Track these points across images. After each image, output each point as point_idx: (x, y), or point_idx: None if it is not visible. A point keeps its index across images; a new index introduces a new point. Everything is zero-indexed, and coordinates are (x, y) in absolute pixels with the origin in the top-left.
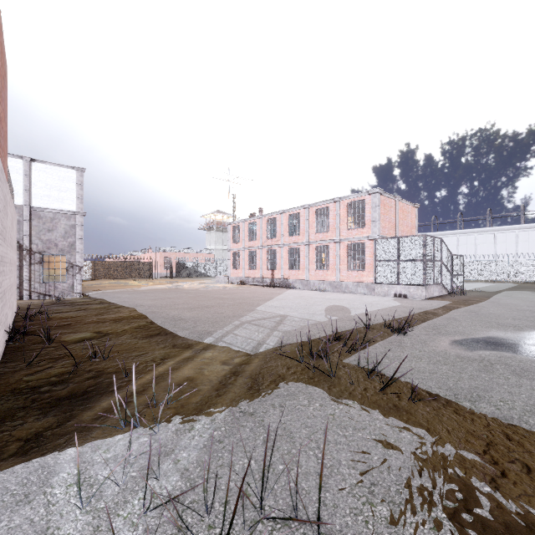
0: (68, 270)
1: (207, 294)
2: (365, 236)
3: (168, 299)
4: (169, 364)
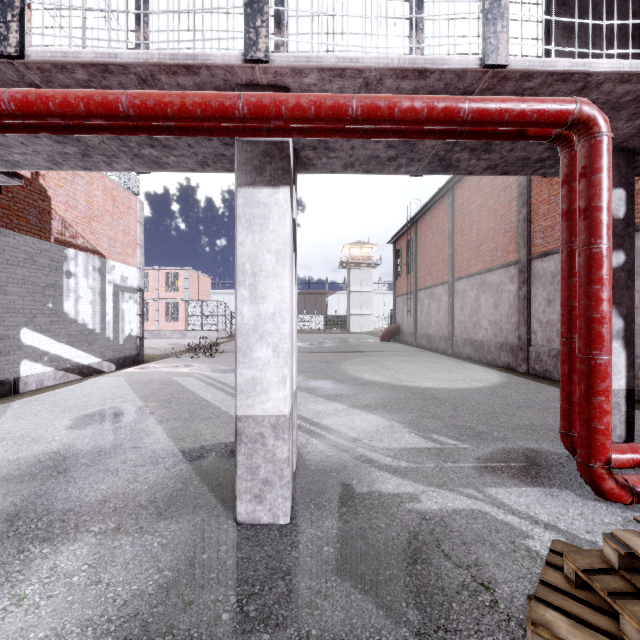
0: None
1: None
2: (180, 298)
3: None
4: None
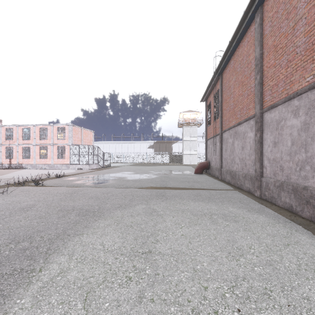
0: None
1: None
2: (66, 144)
3: None
4: None
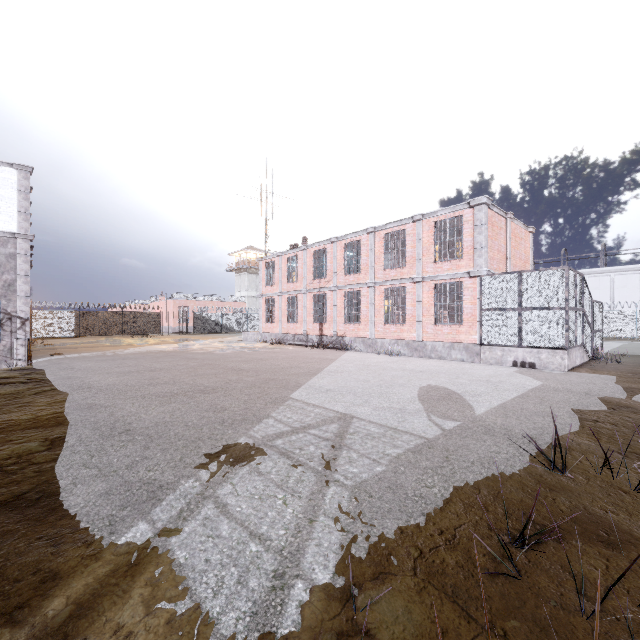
0: (4, 324)
1: (219, 362)
2: (464, 272)
3: (148, 373)
4: None
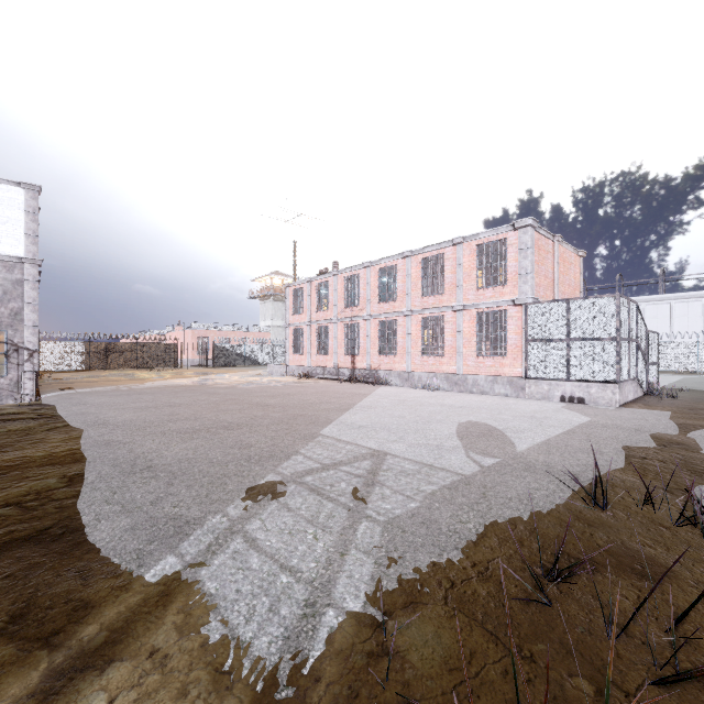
0: (10, 356)
1: (243, 397)
2: (508, 300)
3: (167, 408)
4: None
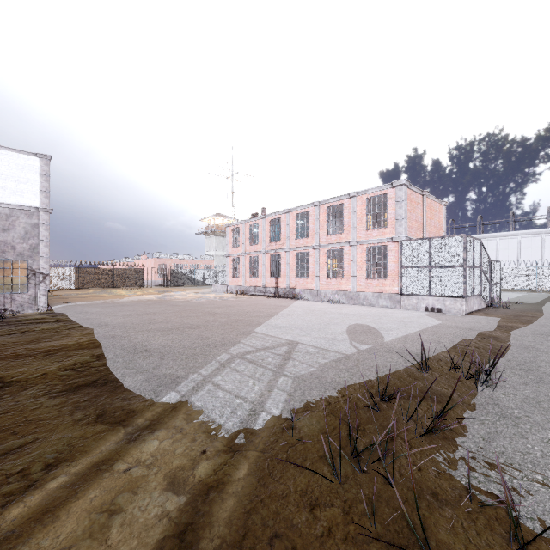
0: (30, 278)
1: (198, 308)
2: (388, 238)
3: (146, 315)
4: (47, 490)
